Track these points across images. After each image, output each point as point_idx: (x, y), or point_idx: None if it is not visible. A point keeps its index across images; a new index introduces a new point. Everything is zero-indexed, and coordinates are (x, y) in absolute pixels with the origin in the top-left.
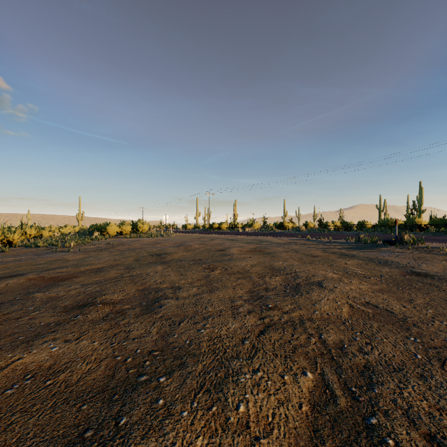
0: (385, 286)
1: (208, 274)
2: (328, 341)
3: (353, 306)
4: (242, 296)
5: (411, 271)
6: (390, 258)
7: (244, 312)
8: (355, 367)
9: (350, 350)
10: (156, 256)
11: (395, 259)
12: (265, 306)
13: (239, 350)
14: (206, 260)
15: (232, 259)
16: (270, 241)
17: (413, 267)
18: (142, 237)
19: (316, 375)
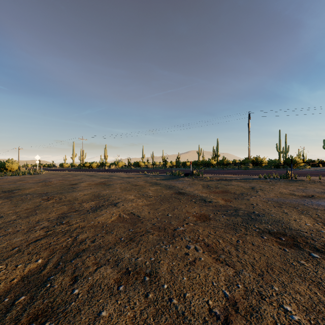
0: (154, 202)
1: (41, 204)
2: (79, 238)
3: (120, 216)
4: (50, 218)
5: (179, 191)
6: (177, 184)
7: (38, 229)
8: (77, 251)
9: (85, 242)
10: (7, 192)
11: (179, 185)
12: (60, 223)
13: (2, 255)
14: (52, 192)
15: (74, 191)
16: (119, 176)
17: (182, 189)
18: (9, 175)
19: (45, 260)
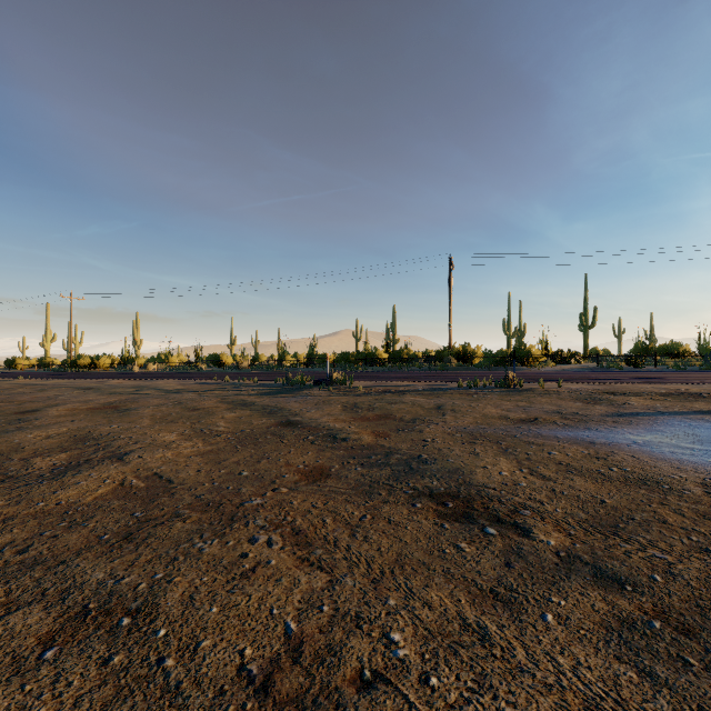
0: (223, 445)
1: None
2: None
3: (124, 483)
4: None
5: (288, 420)
6: (292, 404)
7: None
8: None
9: None
10: None
11: (295, 405)
12: None
13: None
14: None
15: (23, 428)
16: (160, 388)
17: (296, 415)
18: None
19: None
